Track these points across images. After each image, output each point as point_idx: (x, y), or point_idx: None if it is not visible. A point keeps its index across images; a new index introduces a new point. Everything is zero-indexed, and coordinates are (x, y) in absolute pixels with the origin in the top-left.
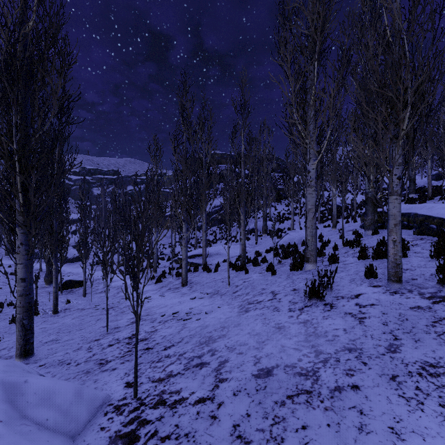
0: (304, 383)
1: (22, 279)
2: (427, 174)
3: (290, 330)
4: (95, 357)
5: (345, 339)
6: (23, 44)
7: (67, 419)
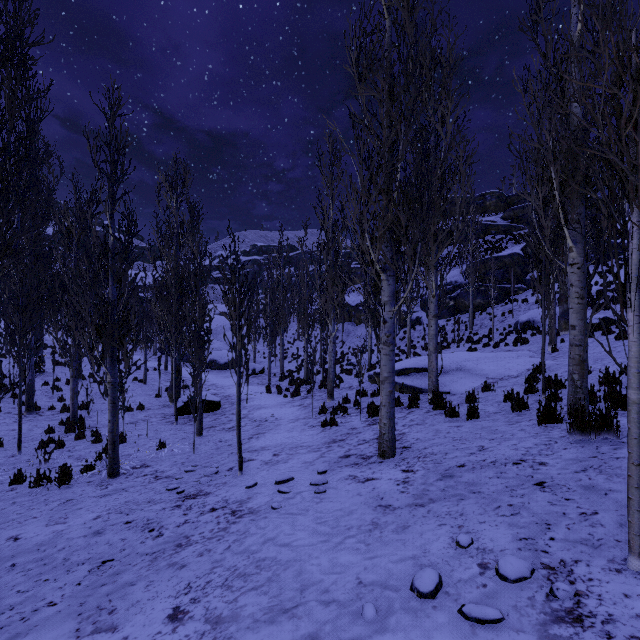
0: None
1: None
2: None
3: None
4: None
5: None
6: None
7: None
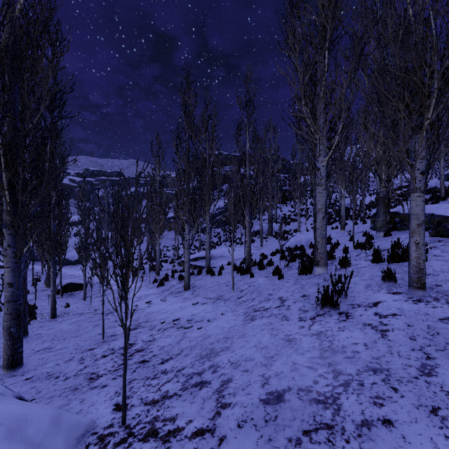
0: (323, 414)
1: (10, 283)
2: (437, 174)
3: (302, 344)
4: (86, 370)
5: (367, 357)
6: (11, 30)
7: None
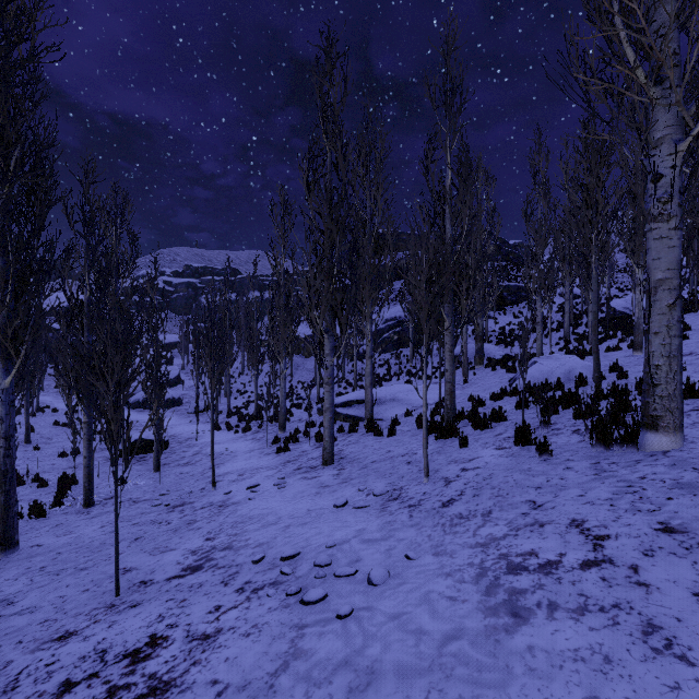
0: None
1: None
2: None
3: None
4: None
5: None
6: None
7: None
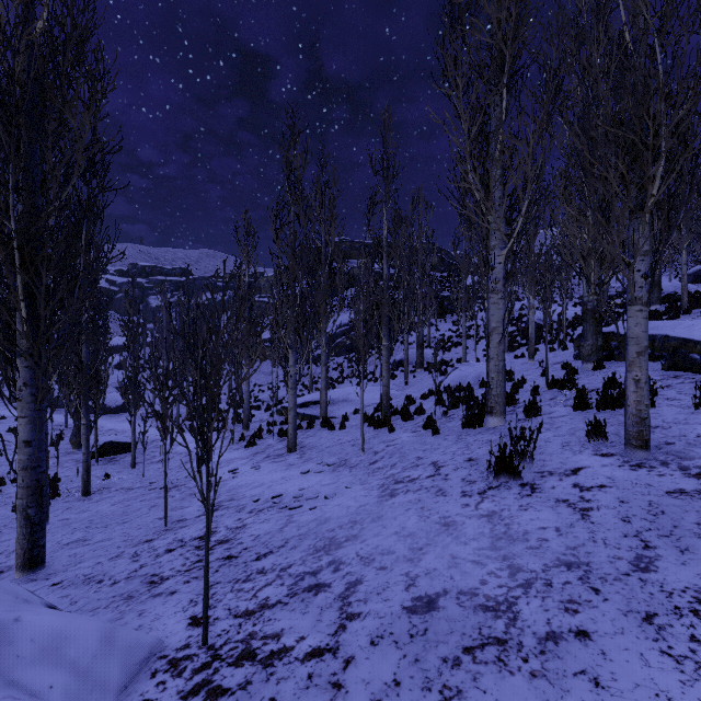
0: (493, 625)
1: (26, 441)
2: (678, 273)
3: (465, 529)
4: (143, 571)
5: (559, 546)
6: (29, 59)
7: (87, 685)
